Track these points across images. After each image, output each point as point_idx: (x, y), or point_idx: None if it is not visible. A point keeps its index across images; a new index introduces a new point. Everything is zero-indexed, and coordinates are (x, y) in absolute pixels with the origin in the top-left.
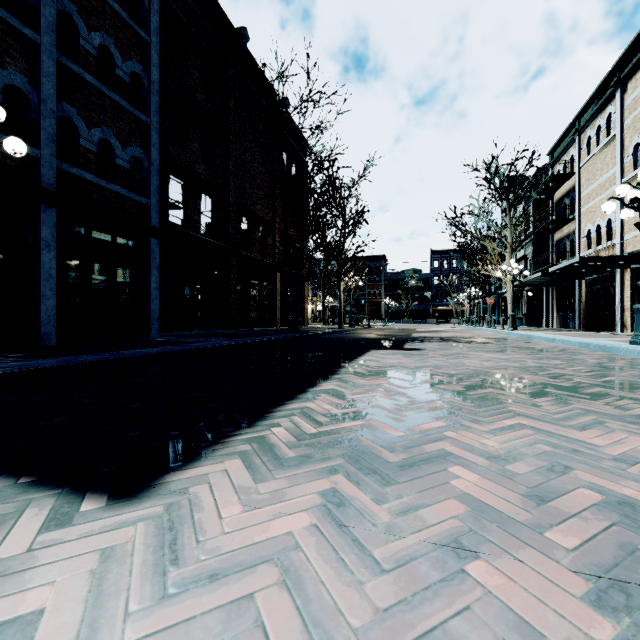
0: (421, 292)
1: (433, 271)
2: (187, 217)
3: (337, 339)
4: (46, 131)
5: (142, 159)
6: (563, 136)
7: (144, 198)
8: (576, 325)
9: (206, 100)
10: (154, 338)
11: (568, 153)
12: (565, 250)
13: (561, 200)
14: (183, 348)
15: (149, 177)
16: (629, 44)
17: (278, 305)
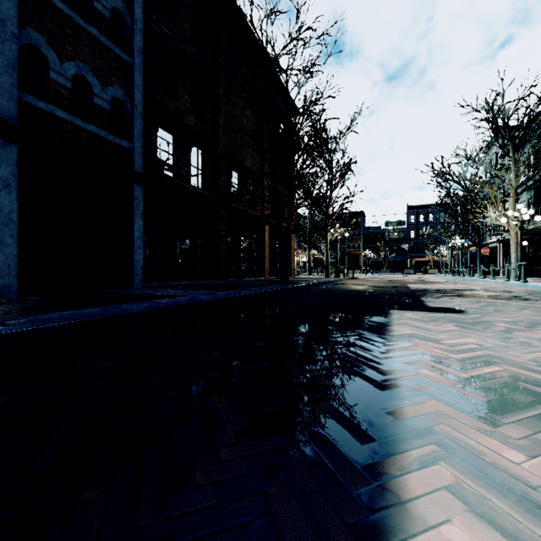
0: (398, 245)
1: (410, 225)
2: (176, 168)
3: (331, 291)
4: (5, 56)
5: (124, 101)
6: None
7: (126, 142)
8: None
9: (196, 53)
10: (134, 290)
11: None
12: None
13: None
14: (137, 308)
15: (132, 120)
16: None
17: (267, 256)
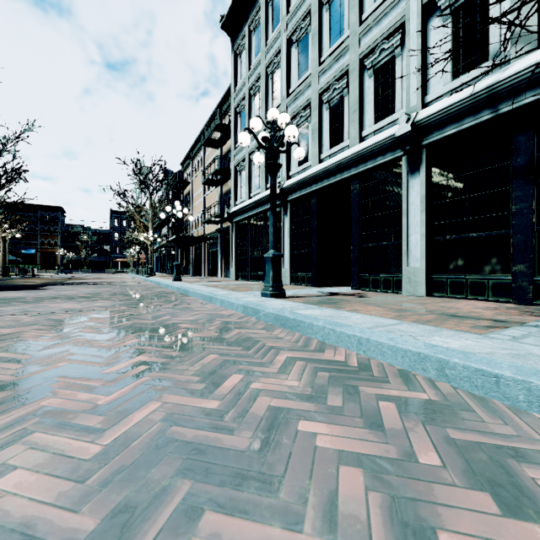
0: (102, 245)
1: (114, 228)
2: None
3: None
4: None
5: None
6: (186, 157)
7: None
8: (191, 273)
9: None
10: None
11: (189, 169)
12: (188, 227)
13: (187, 196)
14: None
15: None
16: (205, 125)
17: None
